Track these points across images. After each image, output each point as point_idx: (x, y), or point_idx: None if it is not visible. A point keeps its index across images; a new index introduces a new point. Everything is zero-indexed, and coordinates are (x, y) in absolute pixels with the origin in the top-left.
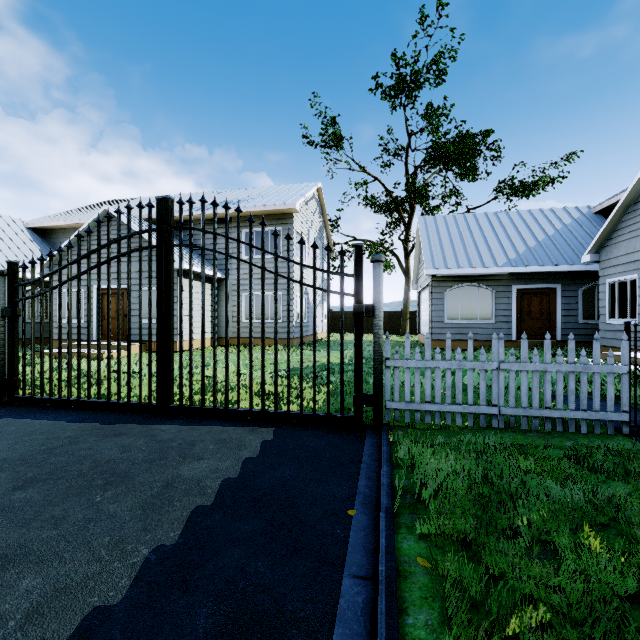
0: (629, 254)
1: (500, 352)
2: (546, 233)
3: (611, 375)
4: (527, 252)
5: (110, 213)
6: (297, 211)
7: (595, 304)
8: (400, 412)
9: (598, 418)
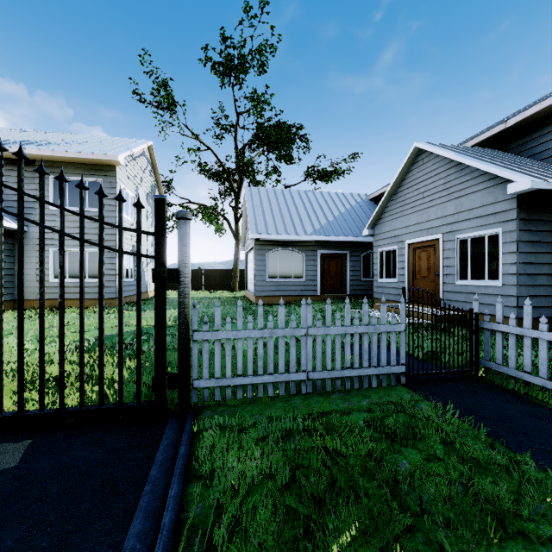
0: (392, 231)
1: (308, 318)
2: (340, 211)
3: (393, 333)
4: (327, 225)
5: None
6: (121, 164)
7: (370, 267)
8: (212, 386)
9: (385, 372)
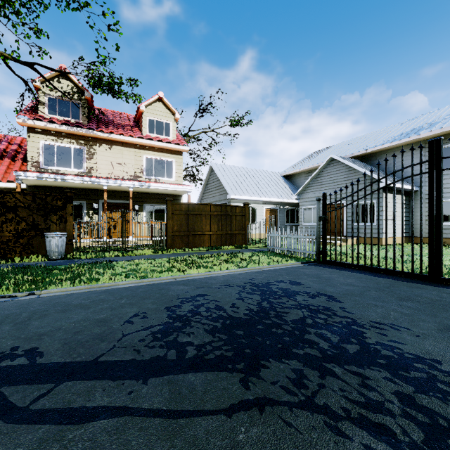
0: None
1: None
2: None
3: None
4: None
5: (332, 159)
6: None
7: None
8: None
9: None
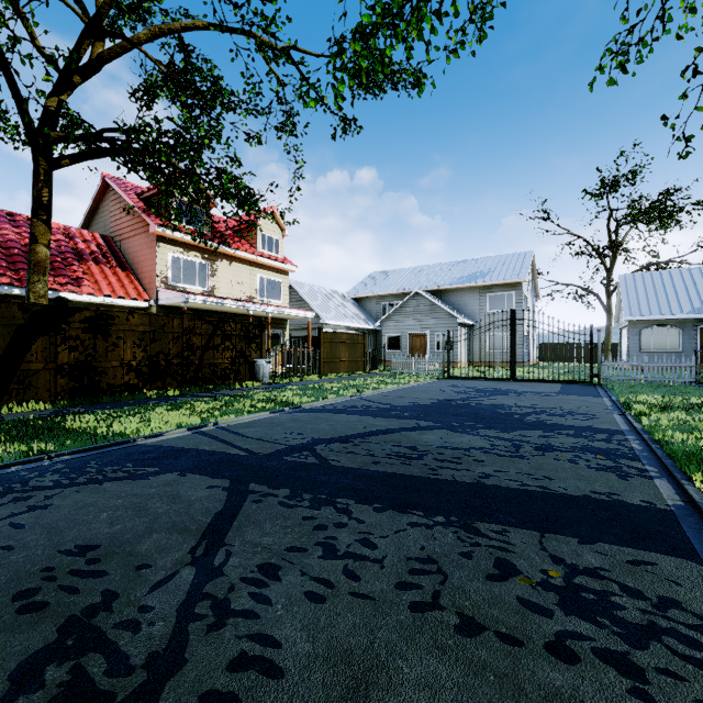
0: None
1: (646, 360)
2: None
3: (688, 367)
4: None
5: (417, 292)
6: (526, 282)
7: None
8: (607, 382)
9: (683, 381)
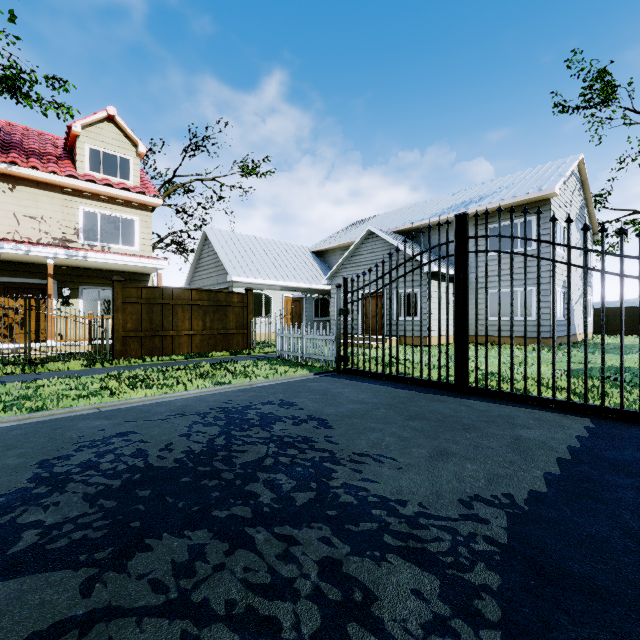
0: None
1: None
2: None
3: None
4: None
5: (371, 232)
6: (556, 195)
7: None
8: None
9: None
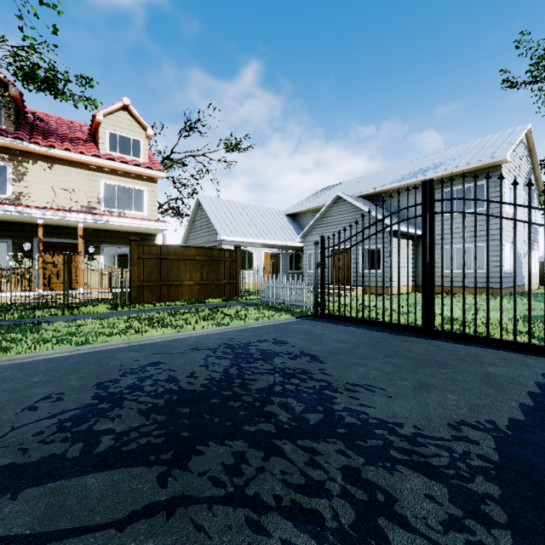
0: None
1: None
2: None
3: None
4: None
5: (339, 197)
6: (507, 161)
7: None
8: None
9: None
